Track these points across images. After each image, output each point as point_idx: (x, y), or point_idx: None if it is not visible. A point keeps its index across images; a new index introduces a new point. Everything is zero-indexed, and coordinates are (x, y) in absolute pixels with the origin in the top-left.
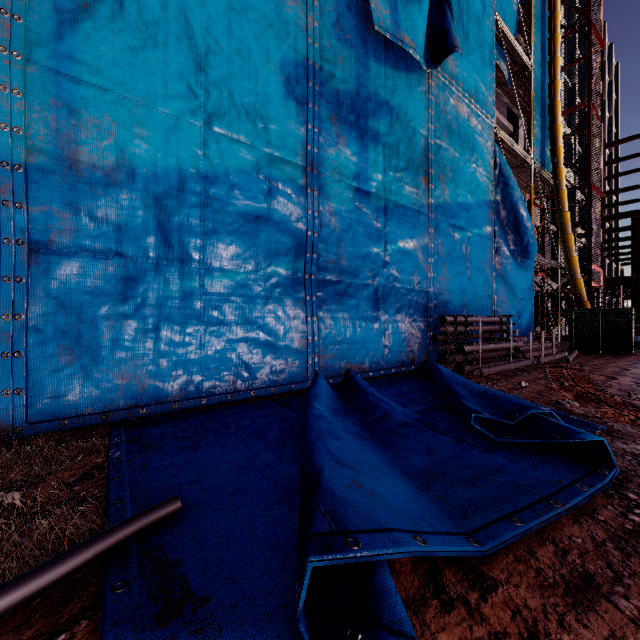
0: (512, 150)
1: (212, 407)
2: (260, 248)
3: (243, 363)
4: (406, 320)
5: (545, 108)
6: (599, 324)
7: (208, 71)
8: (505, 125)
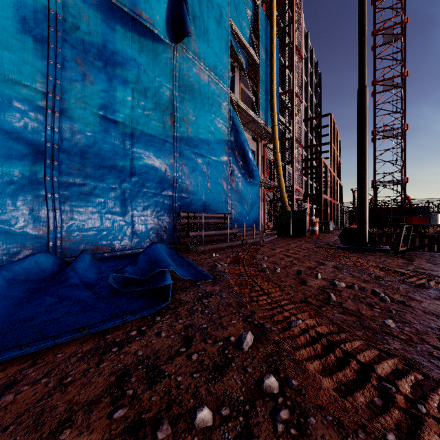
0: (246, 110)
1: None
2: None
3: None
4: (153, 215)
5: (268, 88)
6: (290, 219)
7: None
8: (249, 96)
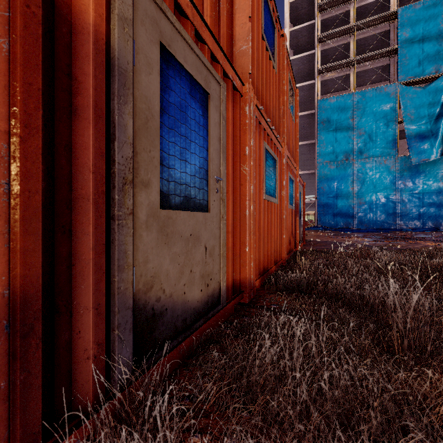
0: None
1: None
2: (385, 208)
3: (382, 225)
4: (432, 219)
5: None
6: None
7: (376, 187)
8: None
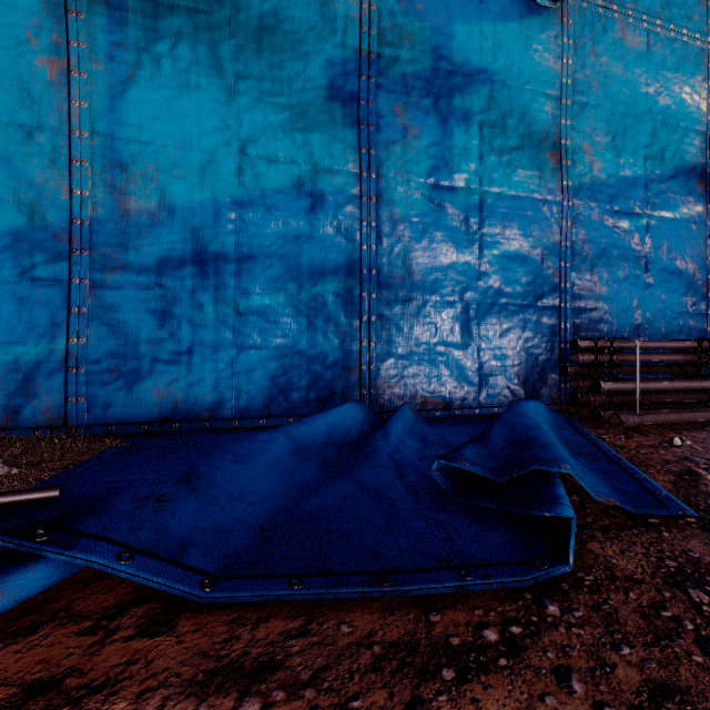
0: None
1: (236, 428)
2: (300, 268)
3: (280, 388)
4: (517, 346)
5: None
6: None
7: (242, 99)
8: None
